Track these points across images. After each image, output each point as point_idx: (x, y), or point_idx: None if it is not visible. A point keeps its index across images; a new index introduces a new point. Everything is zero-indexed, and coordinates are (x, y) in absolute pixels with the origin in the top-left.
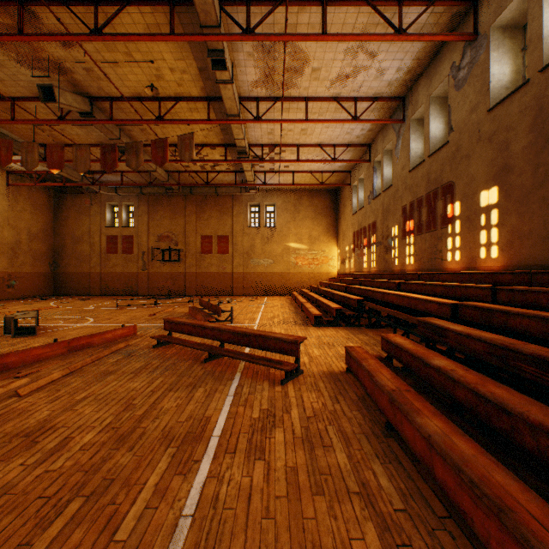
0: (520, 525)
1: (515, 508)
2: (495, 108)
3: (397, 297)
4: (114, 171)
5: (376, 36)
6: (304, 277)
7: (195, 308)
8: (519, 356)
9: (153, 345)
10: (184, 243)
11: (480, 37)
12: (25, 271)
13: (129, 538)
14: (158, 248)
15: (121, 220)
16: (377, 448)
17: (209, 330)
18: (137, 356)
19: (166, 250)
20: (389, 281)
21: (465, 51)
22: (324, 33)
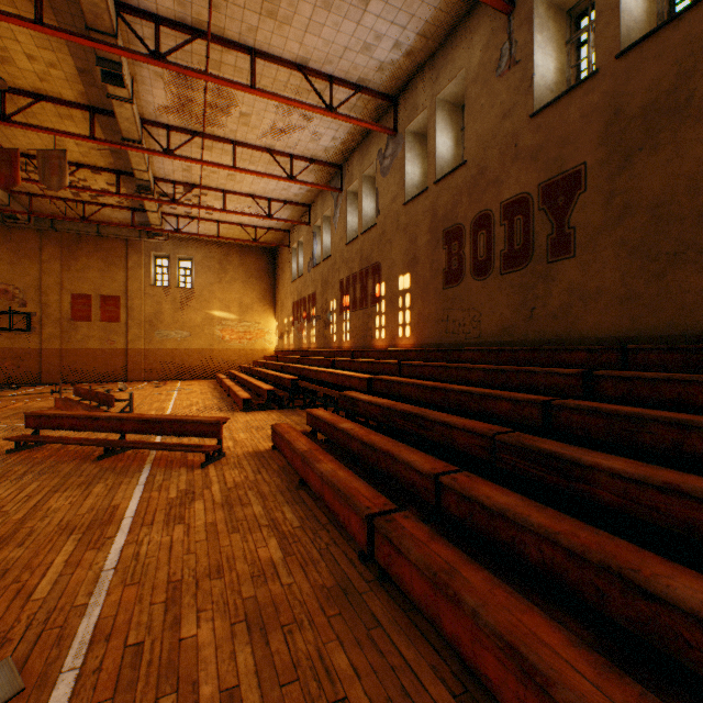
0: (355, 500)
1: (357, 495)
2: (408, 204)
3: (329, 374)
4: None
5: (307, 106)
6: (234, 355)
7: (68, 399)
8: (396, 413)
9: (8, 449)
10: (40, 303)
11: (399, 135)
12: None
13: (50, 595)
14: None
15: None
16: (289, 497)
17: (104, 421)
18: None
19: (3, 312)
20: (326, 359)
21: (389, 143)
22: (253, 87)
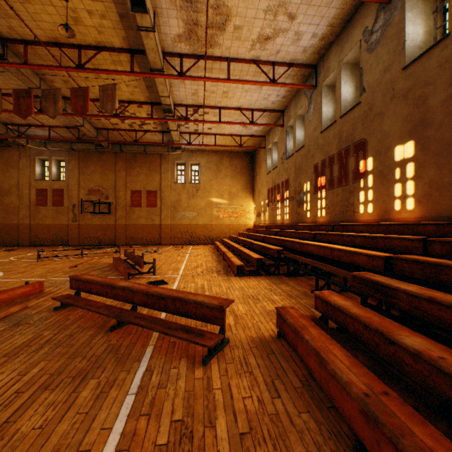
0: None
1: None
2: (411, 65)
3: (318, 247)
4: (41, 125)
5: None
6: (225, 228)
7: (118, 259)
8: None
9: (54, 307)
10: (115, 196)
11: None
12: None
13: None
14: (88, 201)
15: (51, 174)
16: None
17: (120, 290)
18: (28, 324)
19: (97, 203)
20: (305, 232)
21: (378, 15)
22: None
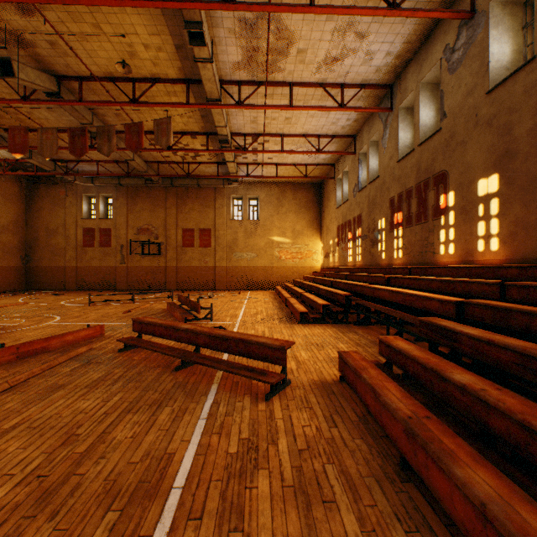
0: None
1: None
2: (495, 89)
3: (390, 293)
4: (90, 161)
5: (368, 10)
6: (288, 271)
7: (173, 304)
8: None
9: (119, 349)
10: (165, 236)
11: (478, 14)
12: None
13: None
14: (137, 241)
15: (98, 212)
16: (394, 502)
17: (183, 332)
18: (98, 363)
19: (146, 243)
20: (378, 276)
21: (460, 32)
22: (312, 5)
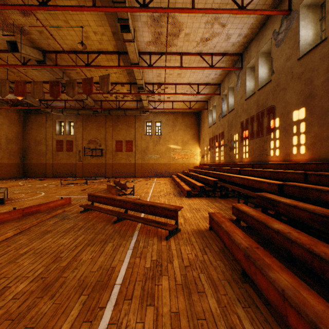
0: None
1: None
2: (303, 57)
3: (240, 178)
4: (60, 100)
5: (226, 10)
6: (179, 166)
7: (110, 185)
8: None
9: (80, 211)
10: (105, 145)
11: (293, 12)
12: (4, 162)
13: None
14: (88, 148)
15: (65, 131)
16: (237, 293)
17: (118, 201)
18: (69, 219)
19: (94, 149)
20: (233, 169)
21: (282, 22)
22: (193, 8)
